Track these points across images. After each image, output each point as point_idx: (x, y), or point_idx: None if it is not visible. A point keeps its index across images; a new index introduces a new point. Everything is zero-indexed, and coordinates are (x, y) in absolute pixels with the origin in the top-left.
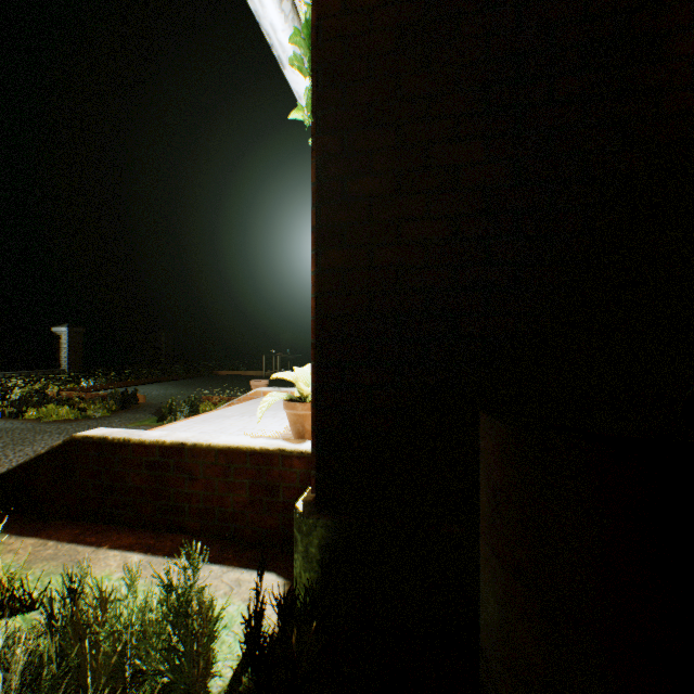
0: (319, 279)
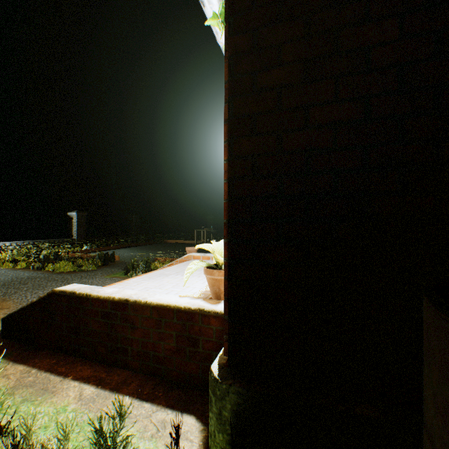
0: (231, 165)
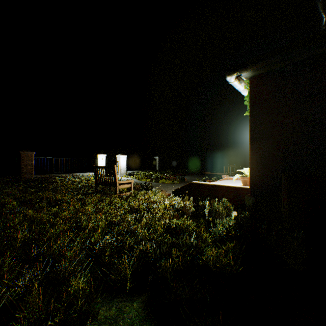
0: (251, 148)
